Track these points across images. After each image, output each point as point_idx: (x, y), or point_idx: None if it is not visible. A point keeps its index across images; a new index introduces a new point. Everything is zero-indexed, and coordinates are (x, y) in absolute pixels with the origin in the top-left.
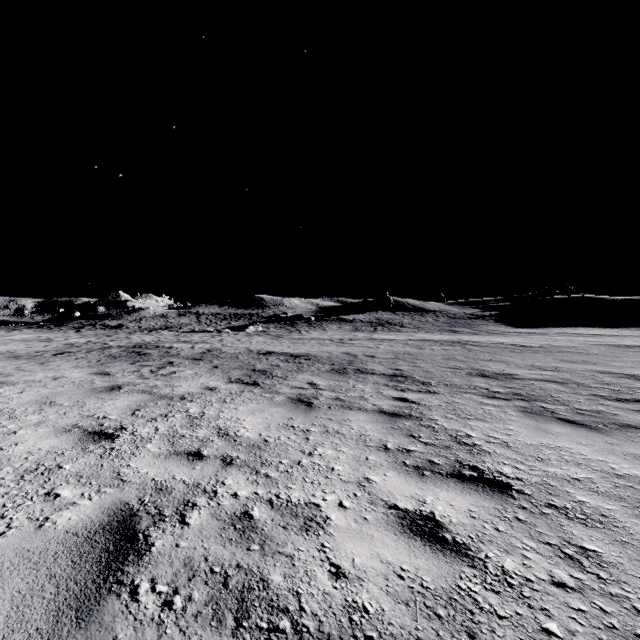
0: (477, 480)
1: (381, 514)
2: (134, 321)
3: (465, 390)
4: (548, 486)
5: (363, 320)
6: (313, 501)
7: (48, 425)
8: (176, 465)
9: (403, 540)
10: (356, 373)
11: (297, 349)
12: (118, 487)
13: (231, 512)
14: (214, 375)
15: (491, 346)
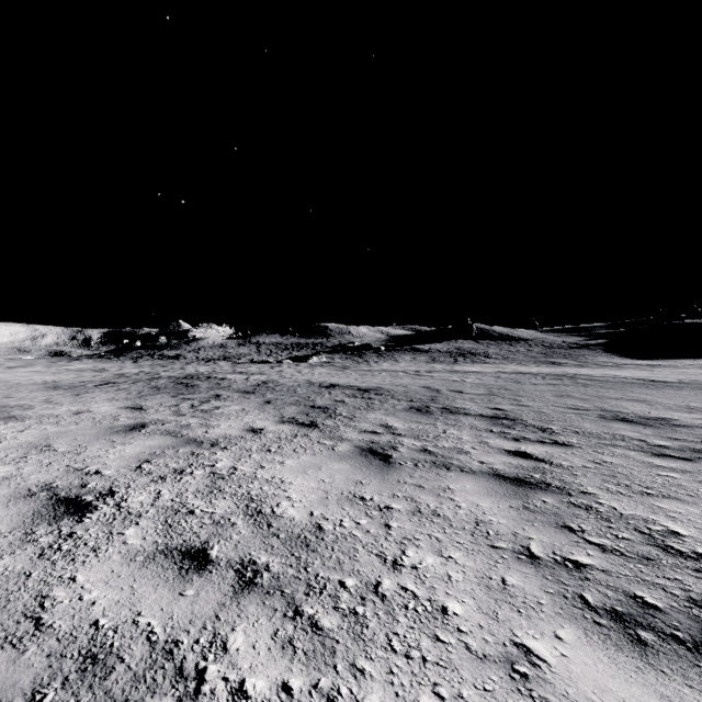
0: None
1: None
2: (192, 351)
3: (610, 442)
4: None
5: (441, 350)
6: None
7: (11, 484)
8: (153, 583)
9: None
10: (443, 413)
11: (366, 382)
12: (16, 646)
13: None
14: (264, 412)
15: (611, 380)
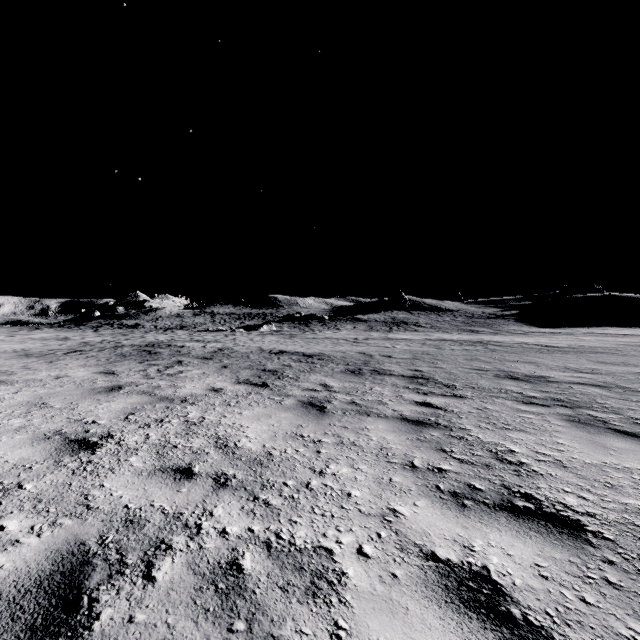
0: (536, 515)
1: (415, 568)
2: (150, 321)
3: (495, 394)
4: (634, 527)
5: (378, 320)
6: (324, 544)
7: (28, 431)
8: (158, 486)
9: (451, 617)
10: (372, 374)
11: (310, 348)
12: (79, 517)
13: (214, 560)
14: (222, 375)
15: (515, 346)
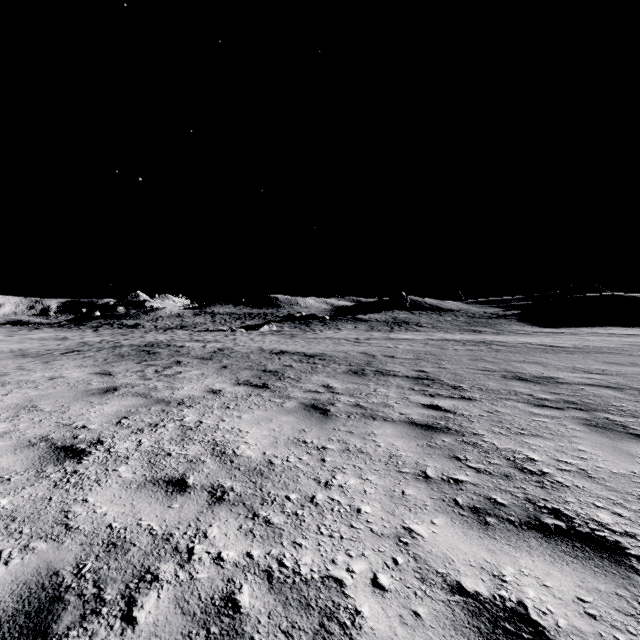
0: (569, 536)
1: (441, 605)
2: (150, 320)
3: (505, 396)
4: None
5: (379, 319)
6: (333, 573)
7: (12, 437)
8: (148, 501)
9: None
10: (376, 375)
11: (311, 348)
12: (56, 540)
13: (207, 596)
14: (221, 376)
15: (519, 346)
